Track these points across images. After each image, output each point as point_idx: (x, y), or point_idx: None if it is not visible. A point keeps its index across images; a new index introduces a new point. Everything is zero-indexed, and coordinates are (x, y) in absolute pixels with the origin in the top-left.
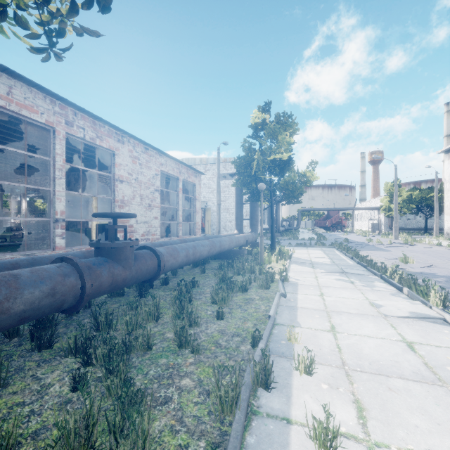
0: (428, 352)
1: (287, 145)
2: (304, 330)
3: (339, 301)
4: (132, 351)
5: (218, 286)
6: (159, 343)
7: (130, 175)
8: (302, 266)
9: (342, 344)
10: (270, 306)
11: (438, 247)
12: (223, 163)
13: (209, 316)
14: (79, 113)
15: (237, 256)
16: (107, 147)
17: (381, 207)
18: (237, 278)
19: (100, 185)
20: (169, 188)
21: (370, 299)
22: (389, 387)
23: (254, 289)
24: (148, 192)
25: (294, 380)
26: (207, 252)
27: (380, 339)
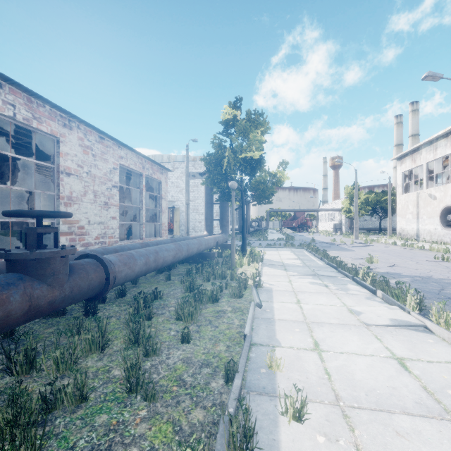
0: (422, 371)
1: (258, 143)
2: (286, 351)
3: (317, 309)
4: (57, 407)
5: (184, 299)
6: (101, 387)
7: (80, 167)
8: (275, 269)
9: (330, 367)
10: (244, 319)
11: (394, 246)
12: (193, 162)
13: (172, 339)
14: (7, 85)
15: (206, 259)
16: (49, 131)
17: (342, 209)
18: (206, 285)
19: (49, 180)
20: (132, 185)
21: (348, 305)
22: (397, 431)
23: (226, 298)
24: (103, 188)
25: (281, 432)
26: (172, 257)
27: (369, 357)
